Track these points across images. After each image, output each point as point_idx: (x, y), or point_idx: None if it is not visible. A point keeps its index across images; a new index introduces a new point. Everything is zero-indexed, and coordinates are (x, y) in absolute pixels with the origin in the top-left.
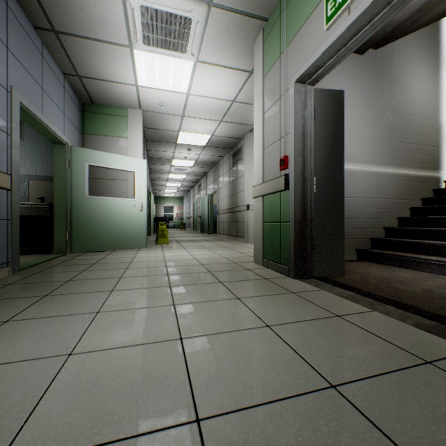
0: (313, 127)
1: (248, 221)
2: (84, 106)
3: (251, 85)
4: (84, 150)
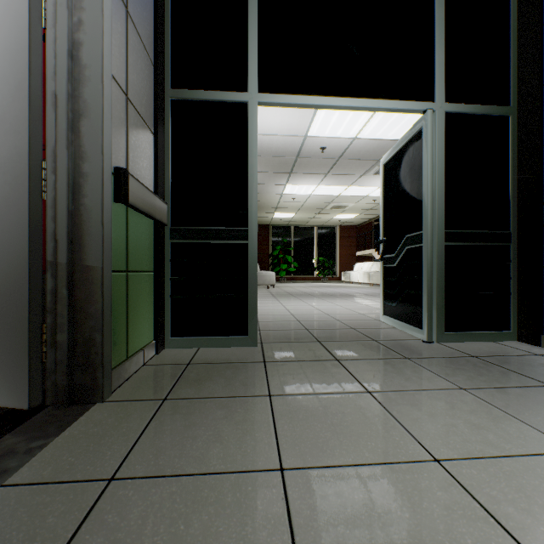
0: None
1: None
2: None
3: None
4: None
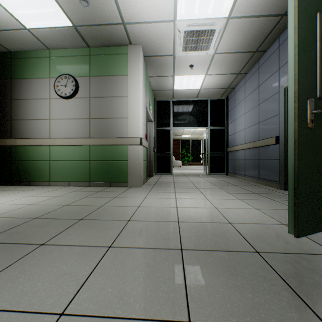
0: None
1: None
2: None
3: (110, 7)
4: None
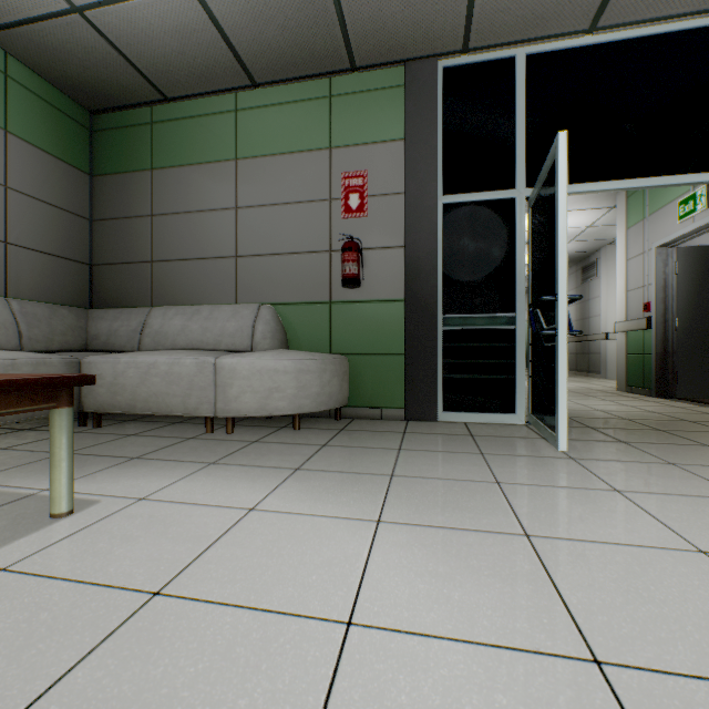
0: (675, 278)
1: (606, 352)
2: None
3: (612, 214)
4: None
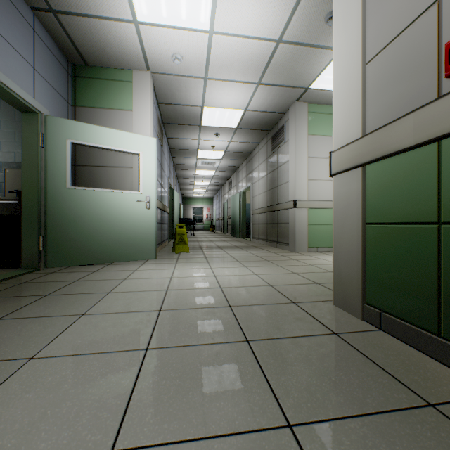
0: None
1: (295, 222)
2: (76, 69)
3: None
4: (65, 122)
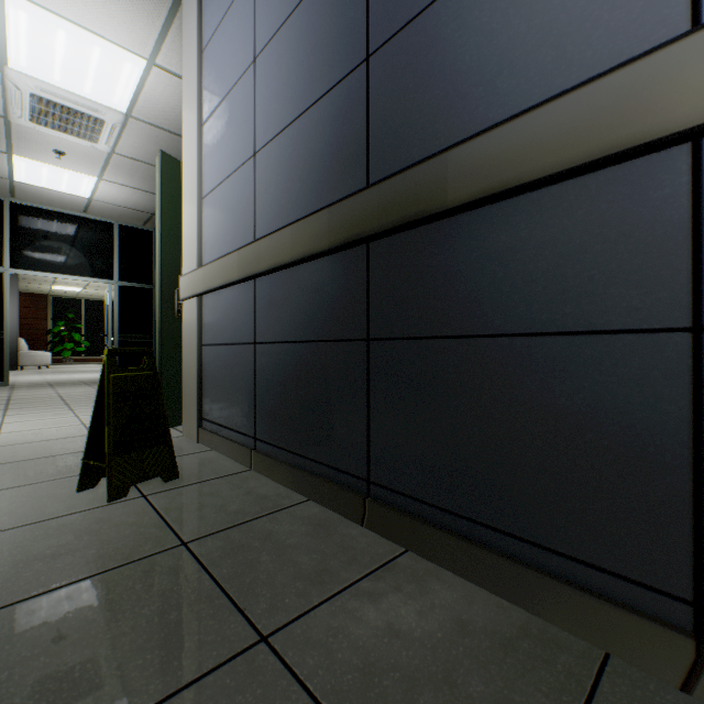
0: None
1: None
2: None
3: None
4: None
